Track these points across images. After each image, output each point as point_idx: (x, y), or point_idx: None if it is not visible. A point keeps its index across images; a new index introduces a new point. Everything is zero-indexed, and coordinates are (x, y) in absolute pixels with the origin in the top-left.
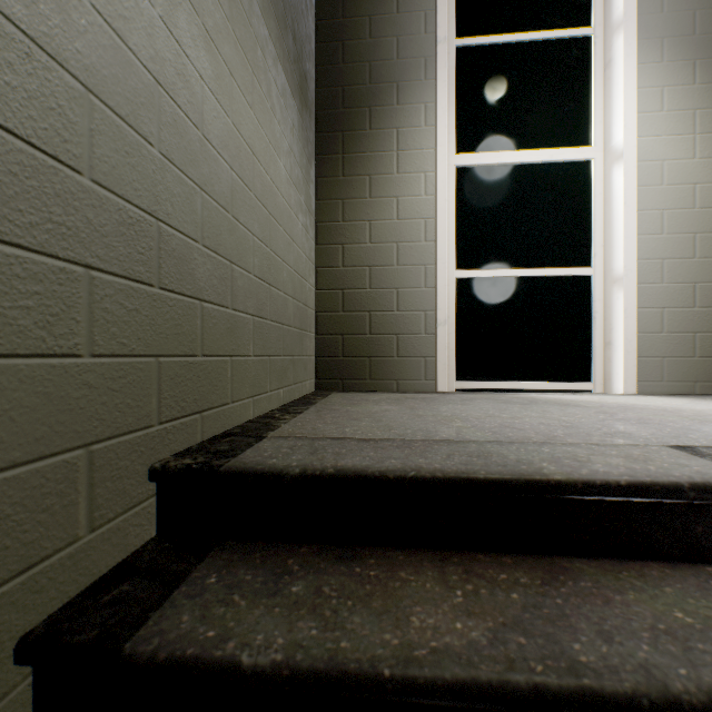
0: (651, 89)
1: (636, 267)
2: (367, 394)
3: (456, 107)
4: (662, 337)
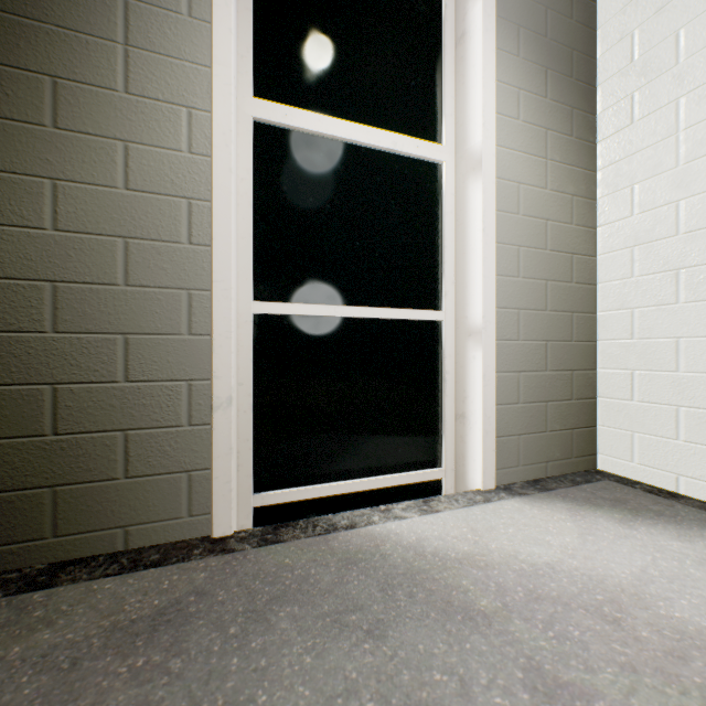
0: (508, 87)
1: (495, 317)
2: (15, 610)
3: (255, 16)
4: (519, 409)
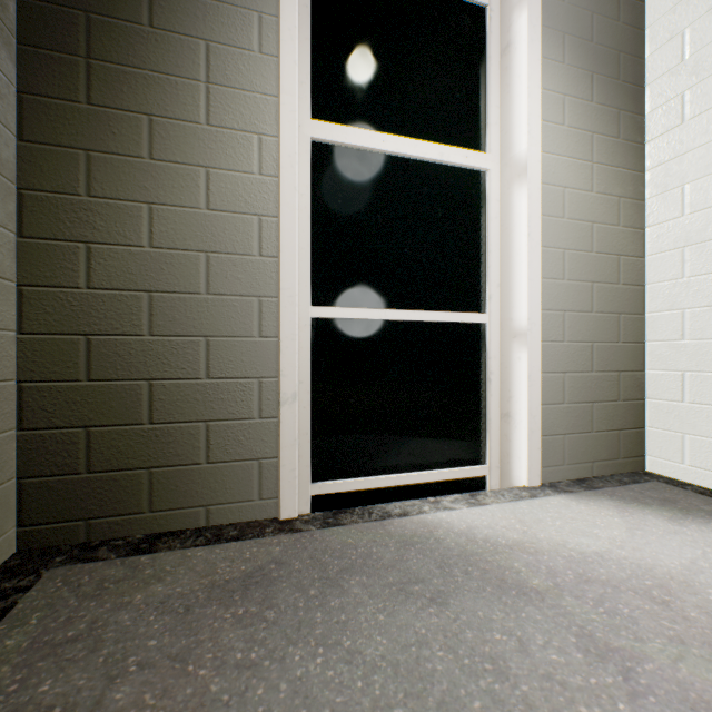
0: (554, 93)
1: (540, 319)
2: (130, 568)
3: (313, 45)
4: (564, 409)
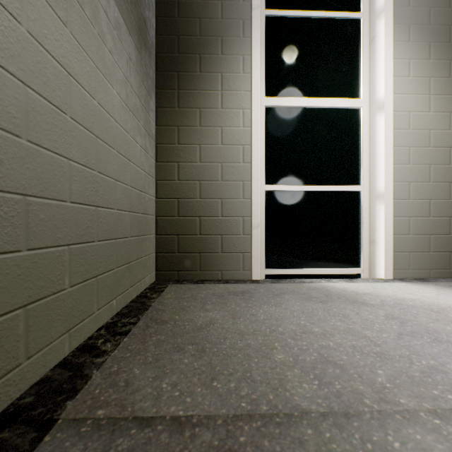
0: (402, 60)
1: (392, 187)
2: (197, 286)
3: (266, 61)
4: (409, 238)
